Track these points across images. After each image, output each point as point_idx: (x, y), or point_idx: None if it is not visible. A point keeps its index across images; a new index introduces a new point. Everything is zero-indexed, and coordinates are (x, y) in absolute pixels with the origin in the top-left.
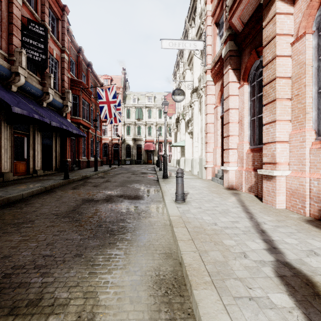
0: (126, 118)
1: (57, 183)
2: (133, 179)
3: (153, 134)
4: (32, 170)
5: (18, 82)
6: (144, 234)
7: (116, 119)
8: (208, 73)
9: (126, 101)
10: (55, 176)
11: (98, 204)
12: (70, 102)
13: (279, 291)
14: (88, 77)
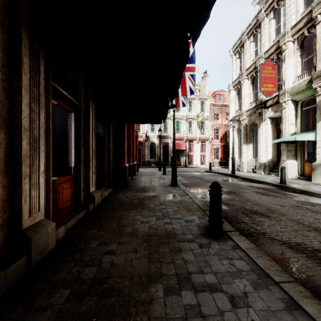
0: None
1: None
2: None
3: (182, 130)
4: (82, 194)
5: None
6: None
7: (179, 101)
8: None
9: None
10: (144, 210)
11: None
12: None
13: None
14: None
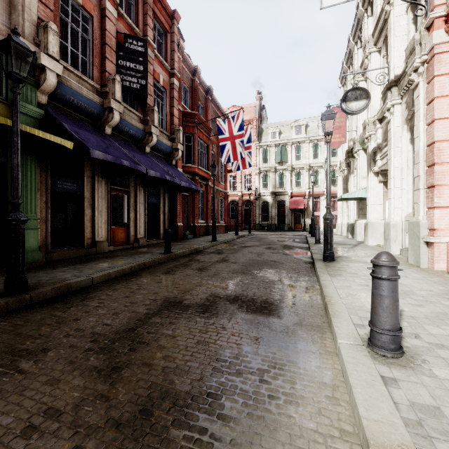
0: (261, 163)
1: (150, 260)
2: (267, 259)
3: (304, 183)
4: (133, 238)
5: (111, 121)
6: None
7: (245, 162)
8: (437, 26)
9: (261, 138)
10: (158, 247)
11: (182, 319)
12: (181, 143)
13: None
14: (207, 108)
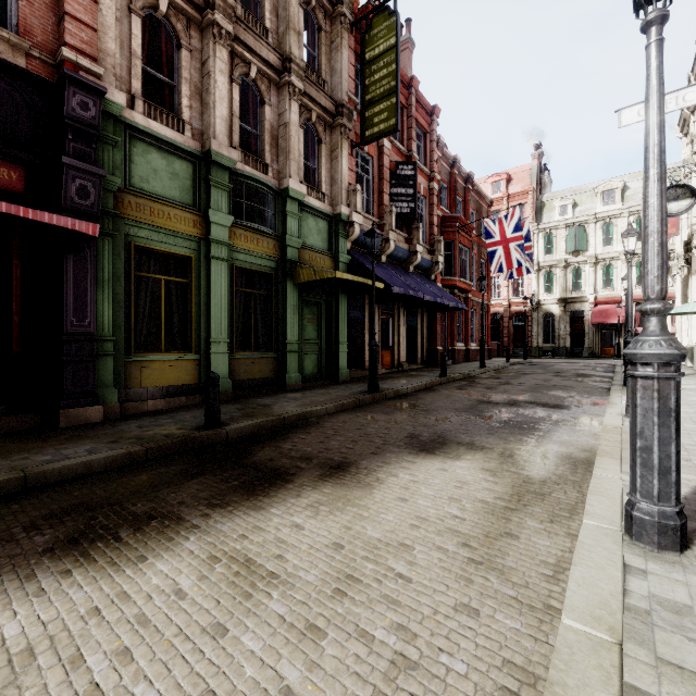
0: (542, 255)
1: (435, 380)
2: (555, 384)
3: (619, 282)
4: (396, 362)
5: (388, 250)
6: (561, 436)
7: (520, 268)
8: None
9: (542, 216)
10: (426, 372)
11: (498, 407)
12: (442, 255)
13: (695, 475)
14: (466, 201)
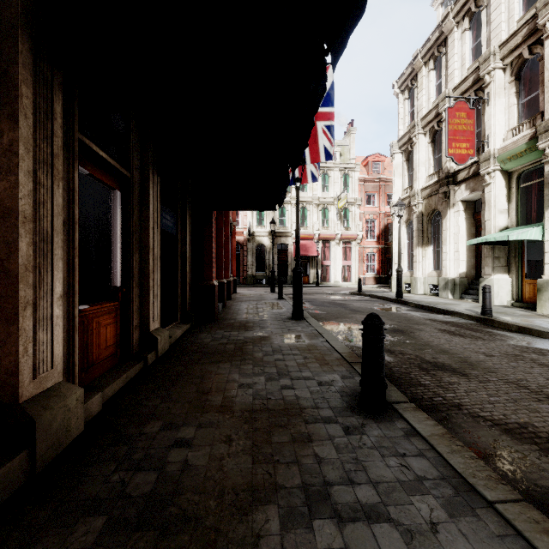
0: None
1: None
2: None
3: (311, 222)
4: (136, 335)
5: None
6: None
7: (306, 171)
8: None
9: None
10: (245, 363)
11: None
12: None
13: None
14: None
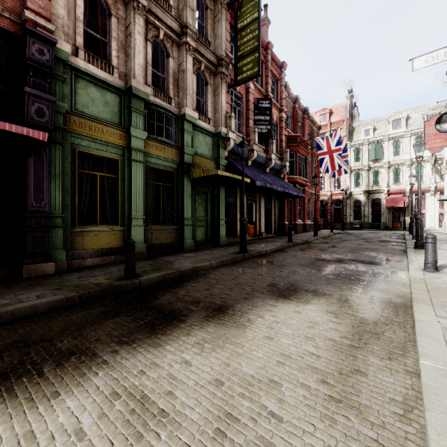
0: (353, 162)
1: (285, 244)
2: (367, 247)
3: (404, 180)
4: (258, 232)
5: (252, 157)
6: (379, 285)
7: (340, 169)
8: None
9: (353, 136)
10: (278, 239)
11: (331, 263)
12: (288, 161)
13: None
14: (304, 126)
